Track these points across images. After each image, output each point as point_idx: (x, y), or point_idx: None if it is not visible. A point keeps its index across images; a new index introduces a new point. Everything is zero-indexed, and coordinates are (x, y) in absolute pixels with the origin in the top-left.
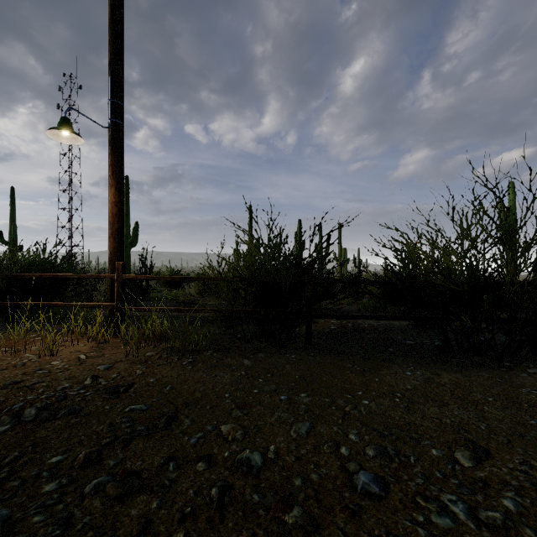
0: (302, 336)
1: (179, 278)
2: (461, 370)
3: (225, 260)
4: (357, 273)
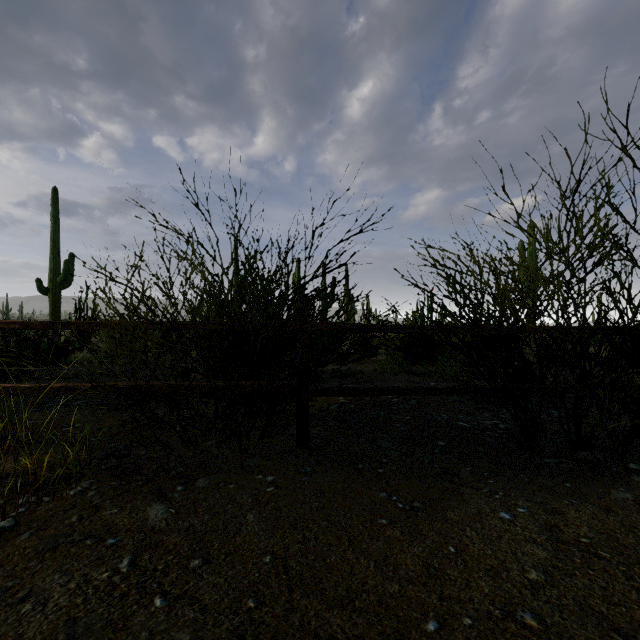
0: (293, 424)
1: (42, 325)
2: (579, 488)
3: (114, 280)
4: (386, 315)
